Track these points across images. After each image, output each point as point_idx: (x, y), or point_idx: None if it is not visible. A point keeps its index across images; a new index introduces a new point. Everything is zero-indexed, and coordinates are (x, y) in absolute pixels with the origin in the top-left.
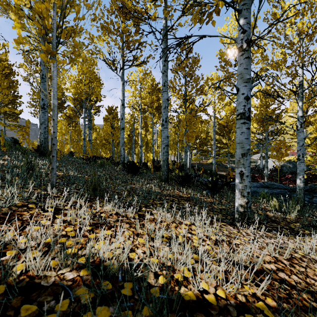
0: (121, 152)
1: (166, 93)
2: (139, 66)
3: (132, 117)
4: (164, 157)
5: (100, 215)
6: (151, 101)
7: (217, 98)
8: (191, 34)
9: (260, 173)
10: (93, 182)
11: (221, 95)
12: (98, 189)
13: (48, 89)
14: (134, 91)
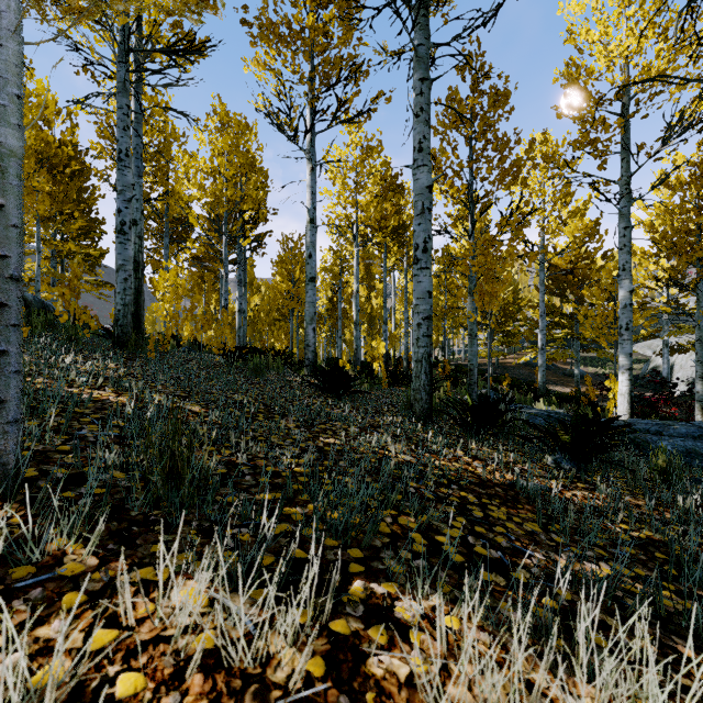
0: (308, 338)
1: (425, 171)
2: (352, 122)
3: (338, 256)
4: (420, 351)
5: (111, 692)
6: (382, 216)
7: (552, 199)
8: (495, 6)
9: (670, 392)
10: (169, 450)
11: (566, 185)
12: (186, 477)
13: (150, 197)
14: (342, 191)
